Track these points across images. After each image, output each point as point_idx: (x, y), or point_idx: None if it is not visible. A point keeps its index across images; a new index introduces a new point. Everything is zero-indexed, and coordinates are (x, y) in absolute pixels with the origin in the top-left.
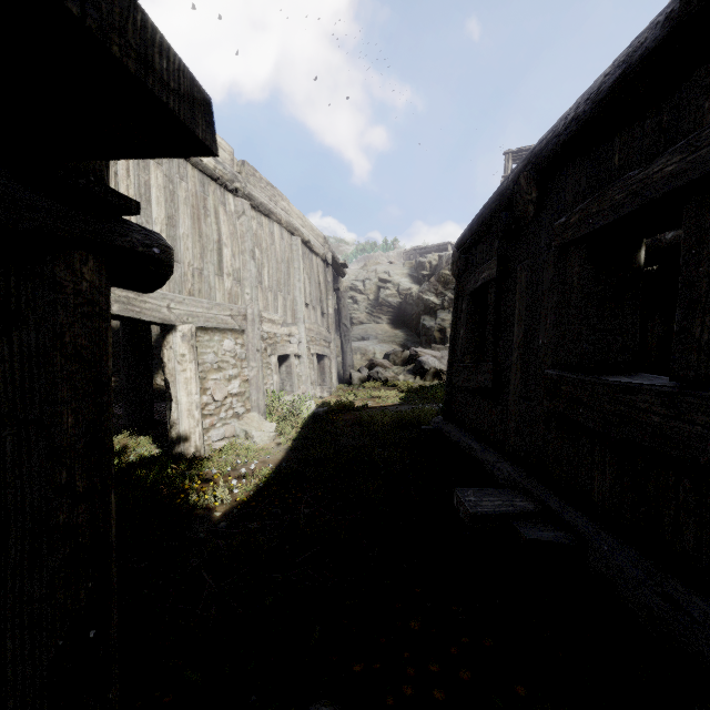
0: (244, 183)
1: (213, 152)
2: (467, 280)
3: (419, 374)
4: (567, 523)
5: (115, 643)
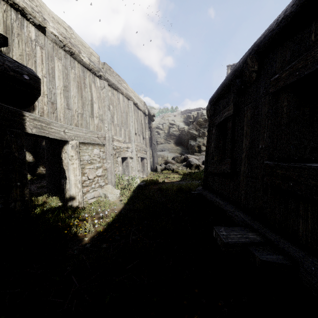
0: (104, 73)
1: None
2: (215, 118)
3: (189, 166)
4: (283, 249)
5: None
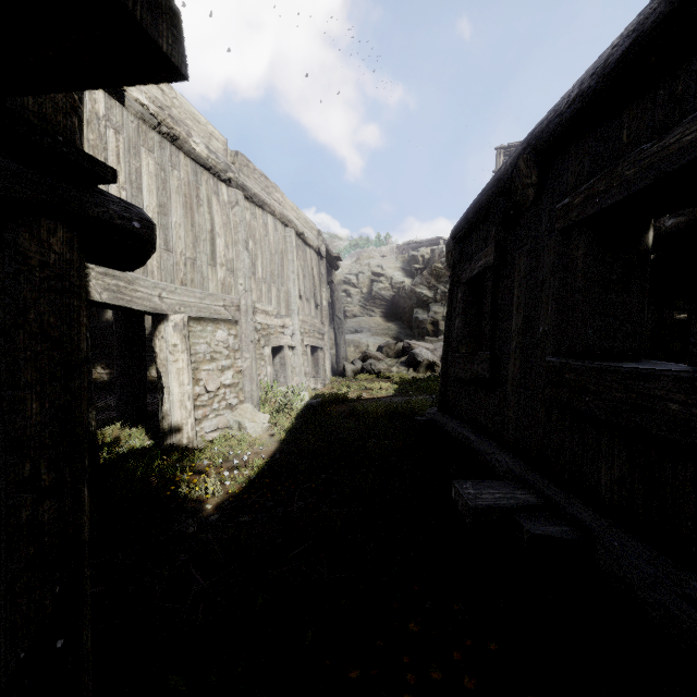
0: (238, 173)
1: (182, 74)
2: (463, 269)
3: (413, 366)
4: (572, 517)
5: (88, 652)
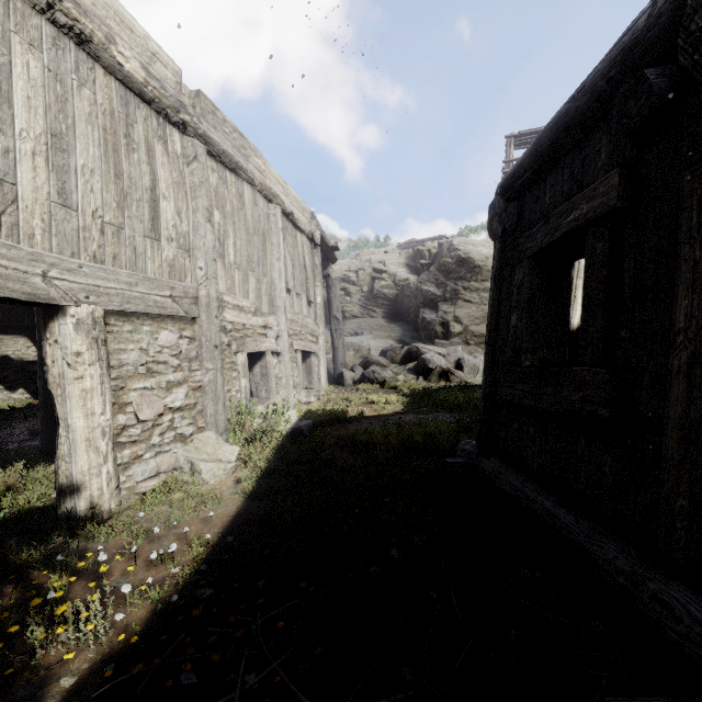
0: (197, 118)
1: None
2: (526, 234)
3: (423, 374)
4: None
5: None
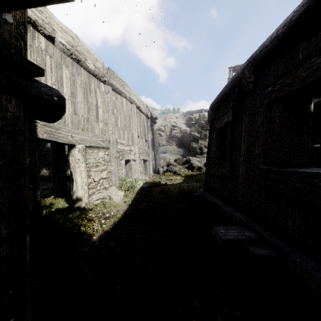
0: (109, 78)
1: None
2: (216, 123)
3: (190, 169)
4: (274, 245)
5: None
